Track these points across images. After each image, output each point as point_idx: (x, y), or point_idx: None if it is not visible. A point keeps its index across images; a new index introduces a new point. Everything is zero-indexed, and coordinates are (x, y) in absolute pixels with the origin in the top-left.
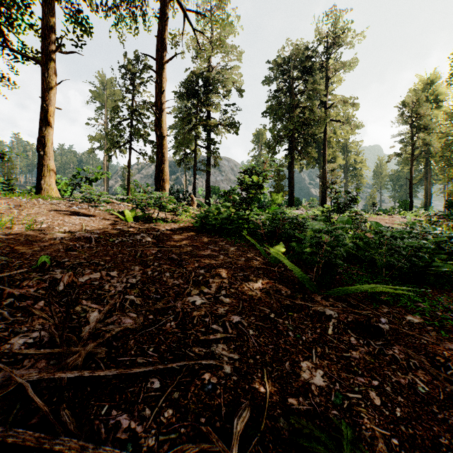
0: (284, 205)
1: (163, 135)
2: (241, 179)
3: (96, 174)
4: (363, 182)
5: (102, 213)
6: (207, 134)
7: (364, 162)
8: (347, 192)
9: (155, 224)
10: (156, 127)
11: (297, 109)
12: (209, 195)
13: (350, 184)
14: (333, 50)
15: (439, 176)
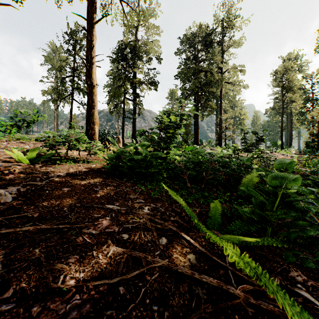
0: (190, 145)
1: (93, 84)
2: (159, 118)
3: (34, 116)
4: (245, 129)
5: (3, 152)
6: (133, 89)
7: (246, 114)
8: (255, 133)
9: (57, 166)
10: (87, 77)
11: (200, 74)
12: (135, 136)
13: (236, 130)
14: (226, 30)
15: (297, 125)
